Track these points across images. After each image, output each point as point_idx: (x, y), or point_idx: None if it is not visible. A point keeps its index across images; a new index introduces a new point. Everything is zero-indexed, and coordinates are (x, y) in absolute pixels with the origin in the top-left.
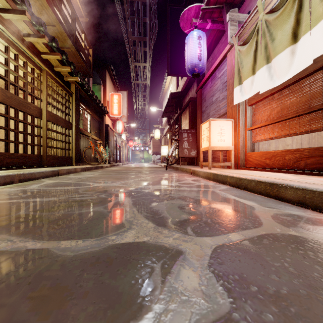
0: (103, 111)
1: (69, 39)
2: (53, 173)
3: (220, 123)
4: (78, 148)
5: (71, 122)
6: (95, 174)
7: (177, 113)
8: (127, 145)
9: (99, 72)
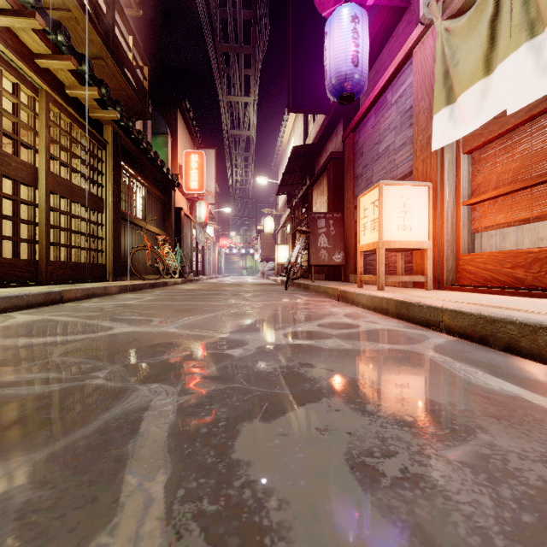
0: (171, 183)
1: (101, 40)
2: (47, 299)
3: (402, 191)
4: (120, 248)
5: (105, 199)
6: (142, 299)
7: (305, 184)
8: (217, 244)
9: (165, 114)
